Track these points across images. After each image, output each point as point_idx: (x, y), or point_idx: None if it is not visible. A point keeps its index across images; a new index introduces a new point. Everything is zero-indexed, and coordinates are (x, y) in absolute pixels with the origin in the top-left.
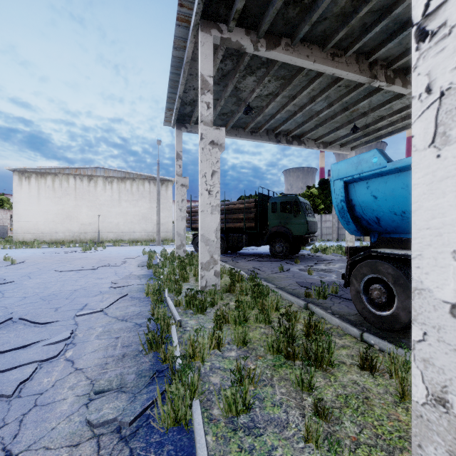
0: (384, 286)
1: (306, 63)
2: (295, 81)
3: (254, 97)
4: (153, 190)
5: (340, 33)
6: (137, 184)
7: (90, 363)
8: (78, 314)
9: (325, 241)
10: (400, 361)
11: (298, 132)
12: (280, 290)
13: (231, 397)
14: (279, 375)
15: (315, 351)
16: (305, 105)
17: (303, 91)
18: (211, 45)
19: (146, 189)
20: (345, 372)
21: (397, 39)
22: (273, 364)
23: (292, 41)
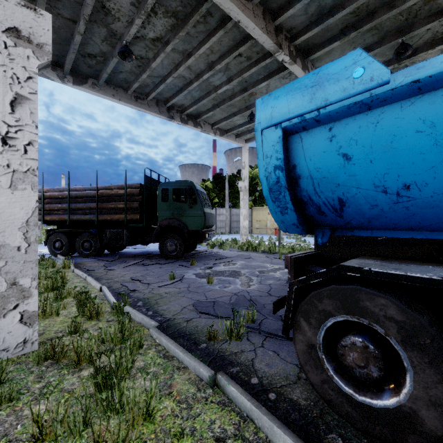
0: (371, 339)
1: None
2: (191, 24)
3: (133, 34)
4: None
5: None
6: None
7: None
8: None
9: (219, 235)
10: None
11: (194, 110)
12: (164, 335)
13: None
14: None
15: None
16: (202, 73)
17: (200, 47)
18: None
19: None
20: None
21: None
22: None
23: None
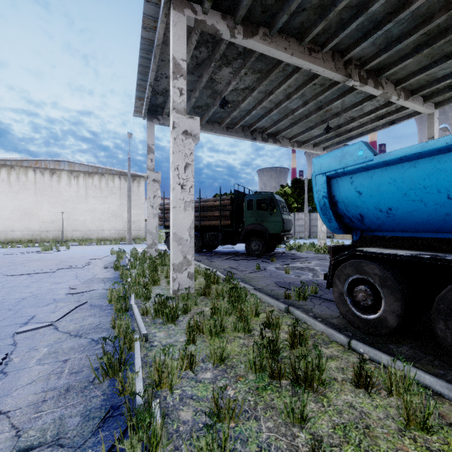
0: (369, 287)
1: (284, 55)
2: (272, 75)
3: (230, 90)
4: (124, 186)
5: (318, 26)
6: (106, 179)
7: (22, 402)
8: (18, 331)
9: (298, 239)
10: (398, 376)
11: (273, 130)
12: (258, 292)
13: (206, 448)
14: (264, 401)
15: (305, 369)
16: (281, 102)
17: (279, 87)
18: (185, 26)
19: (116, 184)
20: (338, 391)
21: (371, 38)
22: (256, 386)
23: (270, 31)
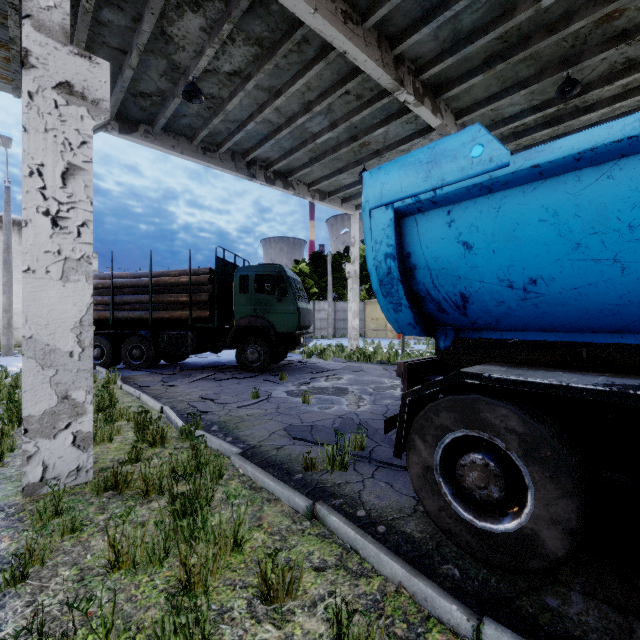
0: (492, 456)
1: (302, 6)
2: (280, 54)
3: (203, 68)
4: (1, 243)
5: None
6: None
7: None
8: None
9: (319, 339)
10: None
11: (283, 166)
12: (249, 462)
13: None
14: None
15: None
16: (295, 116)
17: (293, 83)
18: None
19: None
20: None
21: (436, 22)
22: None
23: None
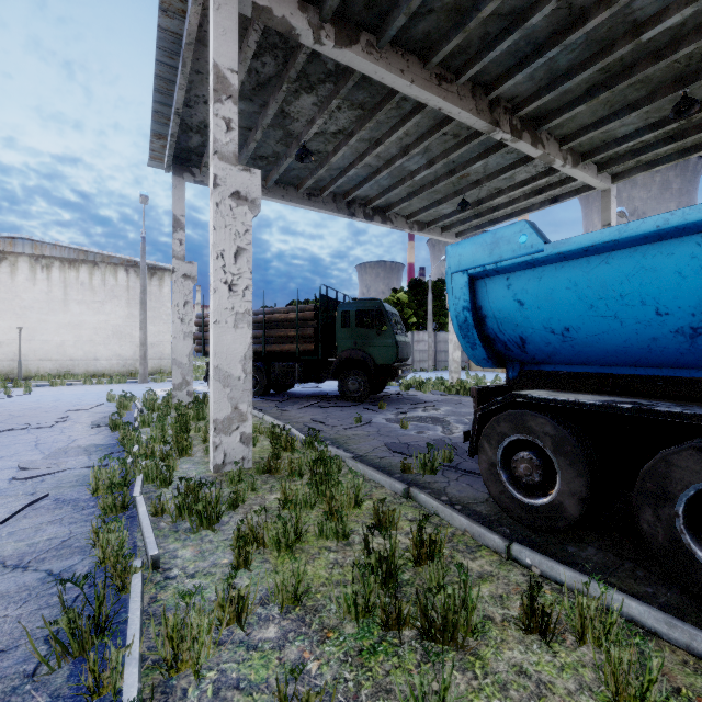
0: (536, 454)
1: (400, 82)
2: (380, 114)
3: (313, 133)
4: (135, 285)
5: (453, 40)
6: (102, 272)
7: None
8: None
9: (418, 372)
10: (593, 610)
11: (382, 202)
12: (360, 463)
13: None
14: (373, 679)
15: (443, 611)
16: (394, 159)
17: (392, 134)
18: (235, 12)
19: (121, 282)
20: (498, 643)
21: (529, 69)
22: (359, 648)
23: (378, 40)
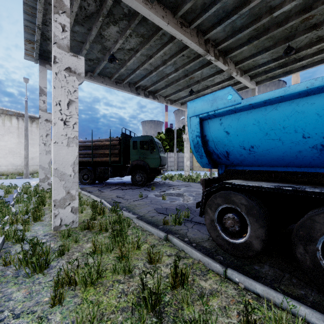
0: (236, 215)
1: (162, 22)
2: (152, 41)
3: (117, 48)
4: (22, 126)
5: (188, 3)
6: (2, 119)
7: None
8: None
9: (170, 171)
10: (285, 319)
11: (153, 88)
12: (140, 221)
13: None
14: None
15: None
16: (159, 66)
17: (158, 52)
18: None
19: (14, 124)
20: None
21: (223, 24)
22: None
23: None
